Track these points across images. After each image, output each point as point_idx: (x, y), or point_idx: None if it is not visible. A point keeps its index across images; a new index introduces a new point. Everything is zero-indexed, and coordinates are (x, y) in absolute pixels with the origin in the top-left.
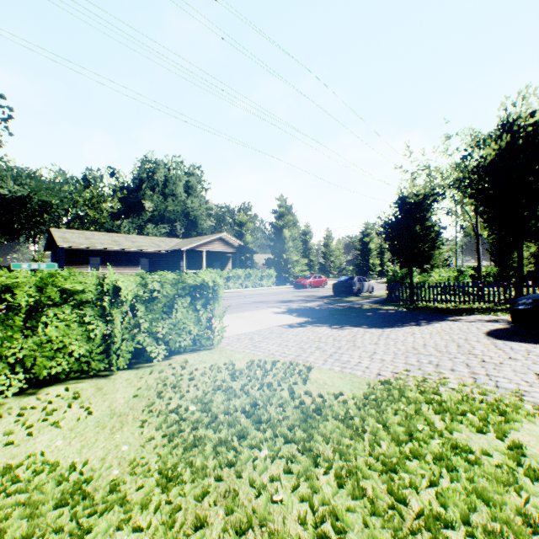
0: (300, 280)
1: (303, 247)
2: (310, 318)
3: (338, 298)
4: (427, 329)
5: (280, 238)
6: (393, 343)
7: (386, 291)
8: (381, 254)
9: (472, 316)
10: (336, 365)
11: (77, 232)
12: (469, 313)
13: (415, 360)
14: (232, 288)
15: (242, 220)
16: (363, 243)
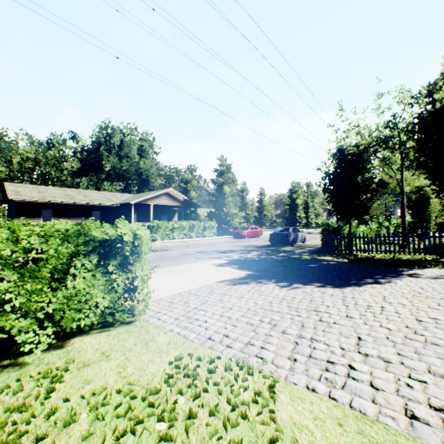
0: (238, 231)
1: (240, 202)
2: (252, 271)
3: (275, 248)
4: (395, 290)
5: (220, 194)
6: (372, 315)
7: (316, 241)
8: (306, 209)
9: (427, 269)
10: (315, 374)
11: (31, 187)
12: (422, 266)
13: (440, 361)
14: (177, 238)
15: (188, 178)
16: (291, 199)
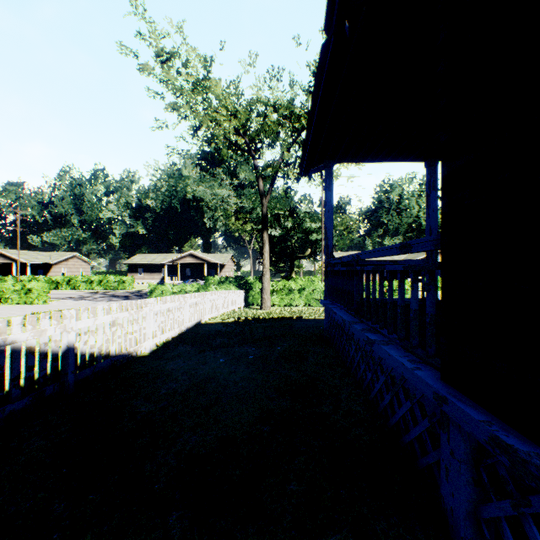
0: None
1: None
2: None
3: None
4: None
5: None
6: None
7: None
8: None
9: None
10: None
11: (345, 253)
12: None
13: None
14: None
15: None
16: None
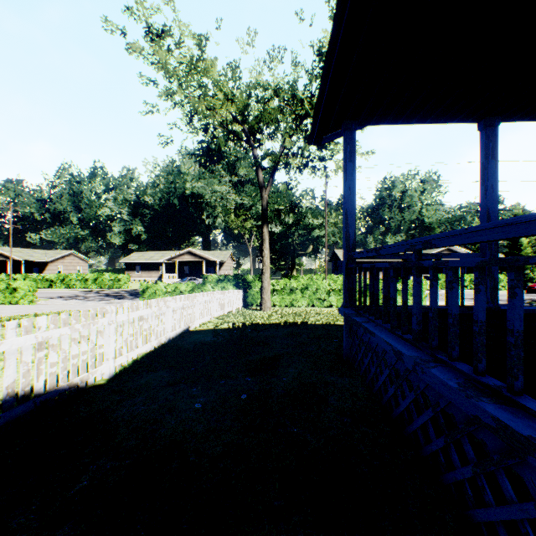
0: (532, 286)
1: None
2: None
3: None
4: None
5: (515, 245)
6: None
7: None
8: None
9: None
10: None
11: None
12: None
13: None
14: None
15: None
16: None
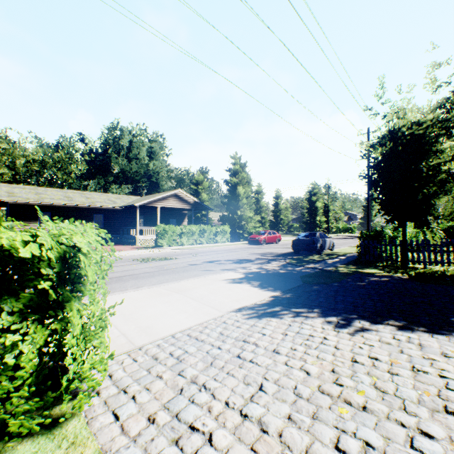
0: (254, 236)
1: (255, 205)
2: (279, 292)
3: (300, 257)
4: None
5: (234, 195)
6: None
7: (345, 248)
8: (328, 212)
9: None
10: None
11: (29, 188)
12: None
13: None
14: (186, 244)
15: (199, 179)
16: (310, 202)
